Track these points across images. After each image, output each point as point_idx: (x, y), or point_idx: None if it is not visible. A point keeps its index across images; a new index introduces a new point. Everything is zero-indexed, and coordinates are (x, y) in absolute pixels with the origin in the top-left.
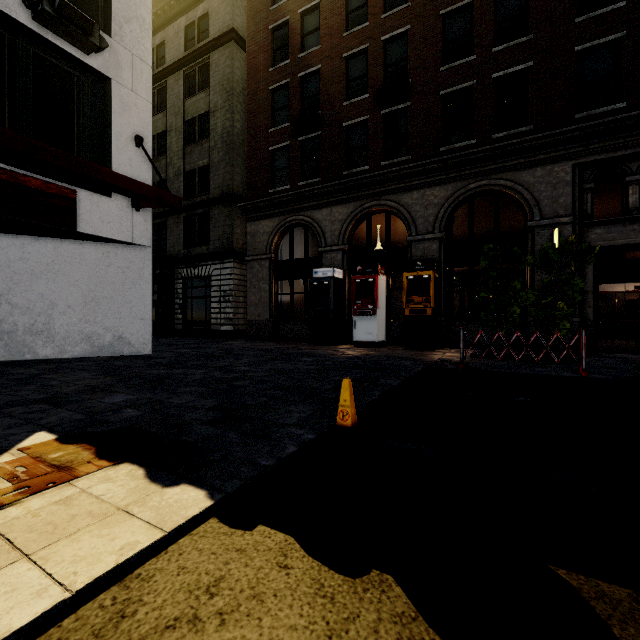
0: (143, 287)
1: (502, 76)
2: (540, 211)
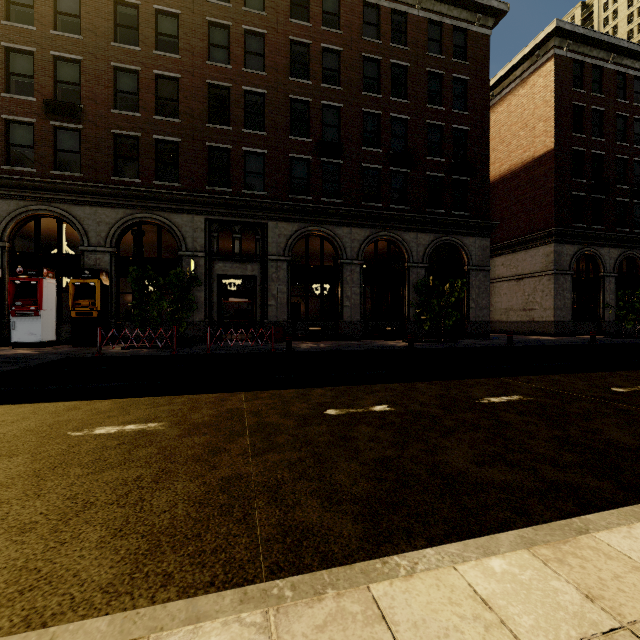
0: None
1: (161, 139)
2: (186, 245)
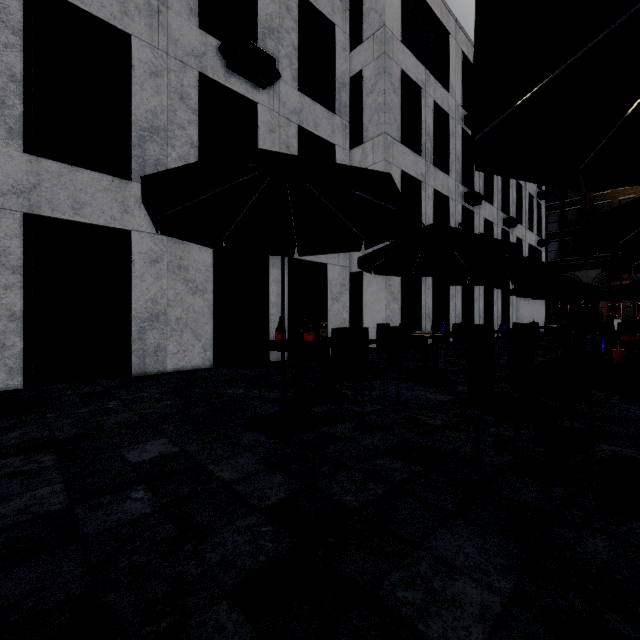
0: (543, 311)
1: None
2: None
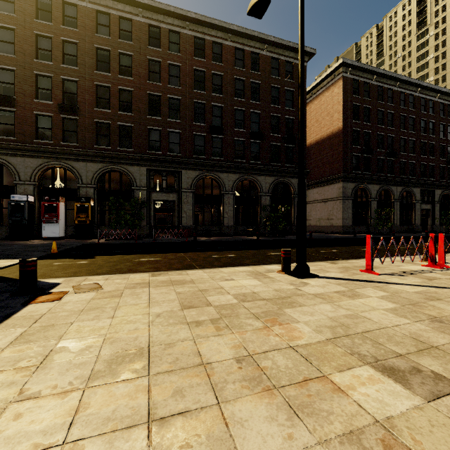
0: None
1: (122, 124)
2: (136, 183)
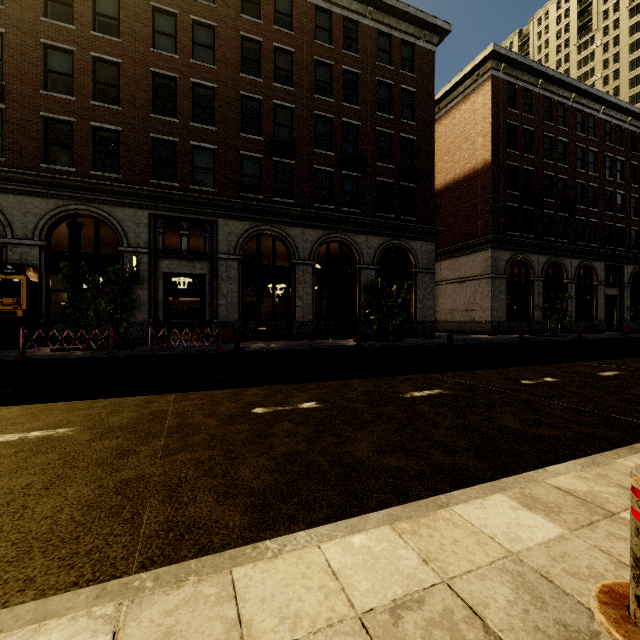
0: None
1: (100, 127)
2: (128, 241)
